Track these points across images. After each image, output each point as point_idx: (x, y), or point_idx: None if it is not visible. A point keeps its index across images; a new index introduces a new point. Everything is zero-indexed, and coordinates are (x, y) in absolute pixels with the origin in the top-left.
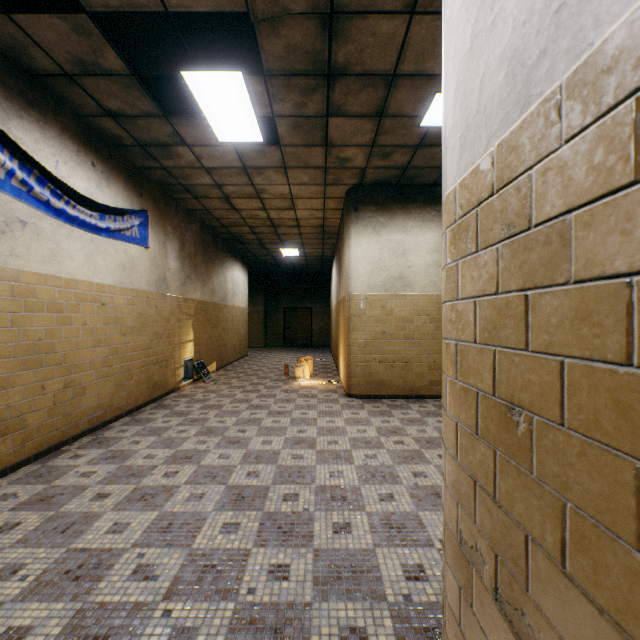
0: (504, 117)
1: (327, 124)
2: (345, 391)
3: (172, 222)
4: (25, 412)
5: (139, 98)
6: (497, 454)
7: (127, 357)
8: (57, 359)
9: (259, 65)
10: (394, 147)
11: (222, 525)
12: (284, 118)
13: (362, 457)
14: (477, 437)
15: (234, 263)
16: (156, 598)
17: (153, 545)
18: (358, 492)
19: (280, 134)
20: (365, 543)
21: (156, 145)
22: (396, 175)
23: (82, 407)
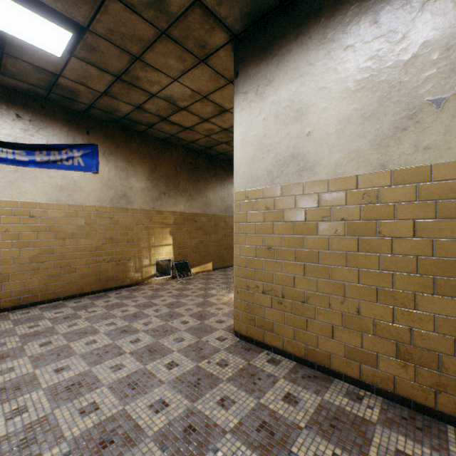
0: None
1: None
2: None
3: (137, 151)
4: None
5: None
6: None
7: (67, 256)
8: None
9: None
10: None
11: None
12: None
13: None
14: None
15: None
16: None
17: None
18: None
19: (61, 11)
20: None
21: (52, 86)
22: None
23: (3, 290)
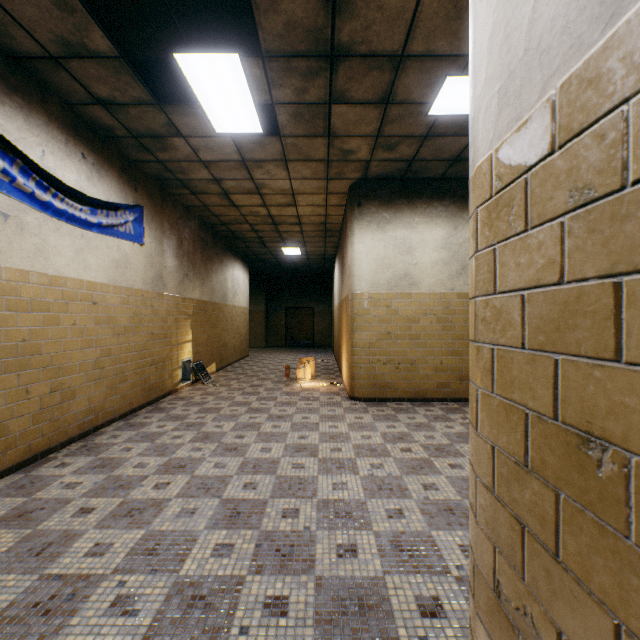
0: (574, 43)
1: (330, 112)
2: (348, 394)
3: (169, 219)
4: (7, 418)
5: (130, 84)
6: (561, 498)
7: (121, 358)
8: (43, 361)
9: (257, 48)
10: (400, 138)
11: (214, 546)
12: (284, 106)
13: (367, 467)
14: (526, 470)
15: (234, 262)
16: (134, 639)
17: (136, 571)
18: (364, 507)
19: (280, 124)
20: (373, 570)
21: (150, 136)
22: (402, 168)
23: (71, 412)
